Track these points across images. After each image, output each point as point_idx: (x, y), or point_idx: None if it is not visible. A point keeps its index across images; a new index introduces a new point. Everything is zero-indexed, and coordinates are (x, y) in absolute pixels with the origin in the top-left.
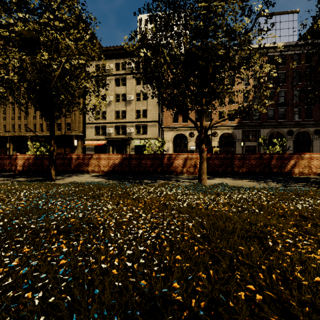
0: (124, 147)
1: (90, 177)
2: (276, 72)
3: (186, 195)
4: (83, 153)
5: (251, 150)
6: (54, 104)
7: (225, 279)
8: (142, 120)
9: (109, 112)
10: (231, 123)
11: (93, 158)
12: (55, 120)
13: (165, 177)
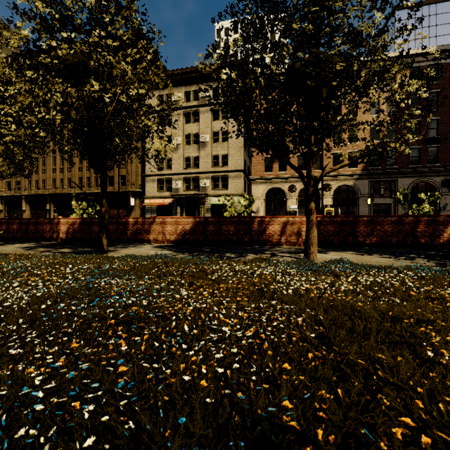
0: (197, 208)
1: (152, 249)
2: (427, 91)
3: (288, 276)
4: (142, 215)
5: (383, 210)
6: (106, 150)
7: (360, 405)
8: (222, 170)
9: (176, 159)
10: (351, 170)
11: (155, 223)
12: (108, 172)
13: (255, 250)
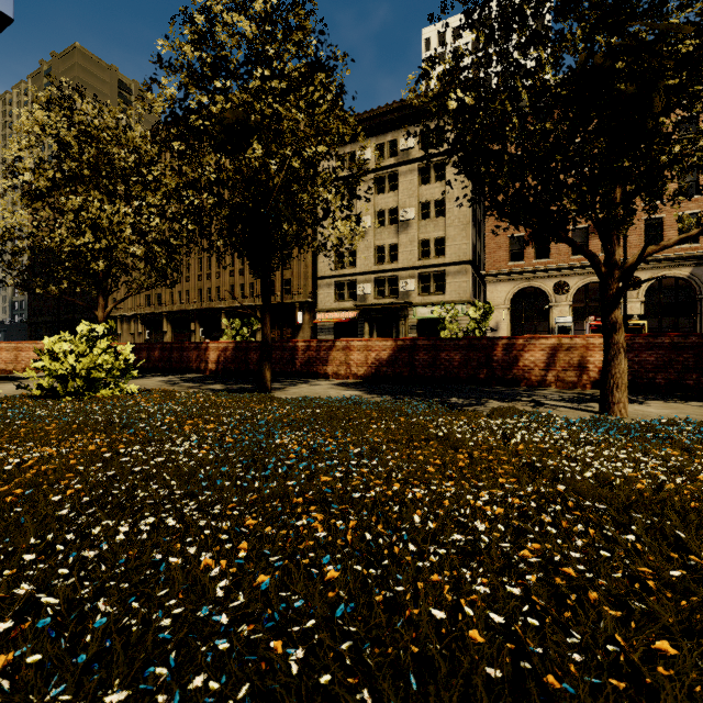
0: (395, 324)
1: (333, 387)
2: None
3: (582, 444)
4: (313, 337)
5: None
6: (271, 242)
7: None
8: (434, 262)
9: (362, 250)
10: (685, 249)
11: (336, 348)
12: (272, 274)
13: (500, 393)
